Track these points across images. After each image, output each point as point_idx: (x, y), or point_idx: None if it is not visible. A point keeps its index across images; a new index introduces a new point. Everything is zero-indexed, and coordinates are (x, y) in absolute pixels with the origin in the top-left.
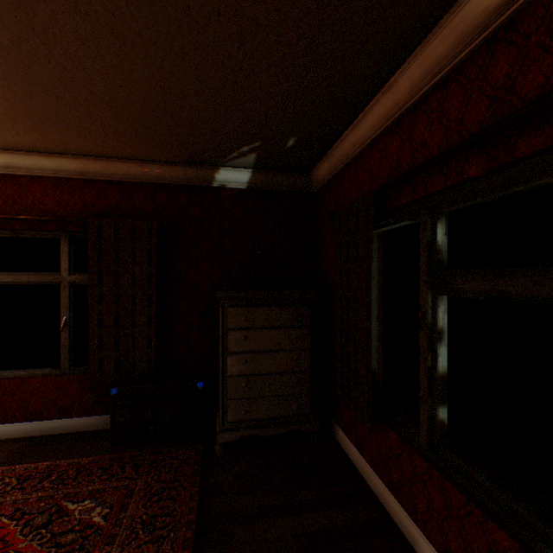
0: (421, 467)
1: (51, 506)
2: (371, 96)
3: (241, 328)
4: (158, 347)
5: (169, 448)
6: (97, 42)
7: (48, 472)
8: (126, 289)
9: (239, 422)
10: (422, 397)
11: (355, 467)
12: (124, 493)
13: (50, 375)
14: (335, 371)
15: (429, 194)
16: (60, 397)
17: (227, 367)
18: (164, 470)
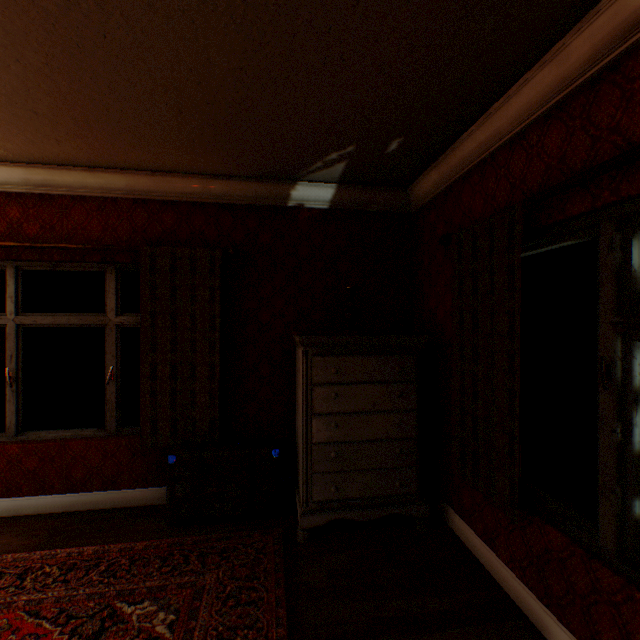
0: (608, 582)
1: (102, 608)
2: (519, 72)
3: (330, 383)
4: (222, 405)
5: (240, 531)
6: (168, 2)
7: (96, 559)
8: (184, 334)
9: (327, 501)
10: (604, 483)
11: (483, 567)
12: (191, 593)
13: (94, 437)
14: (452, 439)
15: (624, 199)
16: (105, 464)
17: (312, 432)
18: (237, 562)
